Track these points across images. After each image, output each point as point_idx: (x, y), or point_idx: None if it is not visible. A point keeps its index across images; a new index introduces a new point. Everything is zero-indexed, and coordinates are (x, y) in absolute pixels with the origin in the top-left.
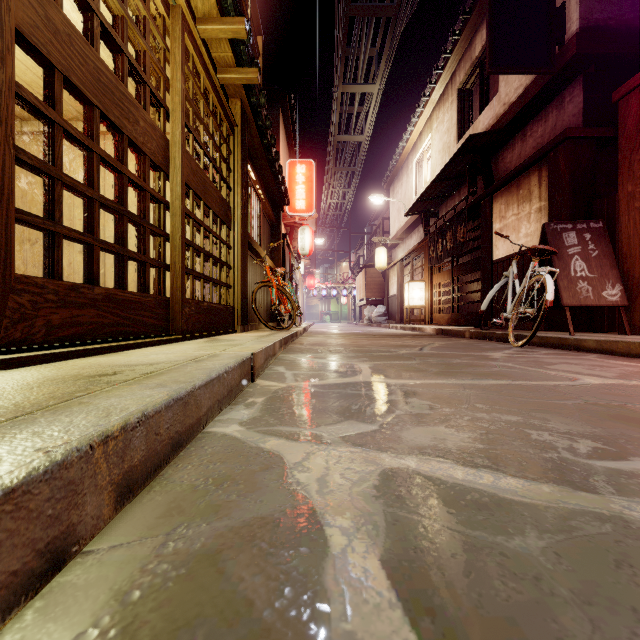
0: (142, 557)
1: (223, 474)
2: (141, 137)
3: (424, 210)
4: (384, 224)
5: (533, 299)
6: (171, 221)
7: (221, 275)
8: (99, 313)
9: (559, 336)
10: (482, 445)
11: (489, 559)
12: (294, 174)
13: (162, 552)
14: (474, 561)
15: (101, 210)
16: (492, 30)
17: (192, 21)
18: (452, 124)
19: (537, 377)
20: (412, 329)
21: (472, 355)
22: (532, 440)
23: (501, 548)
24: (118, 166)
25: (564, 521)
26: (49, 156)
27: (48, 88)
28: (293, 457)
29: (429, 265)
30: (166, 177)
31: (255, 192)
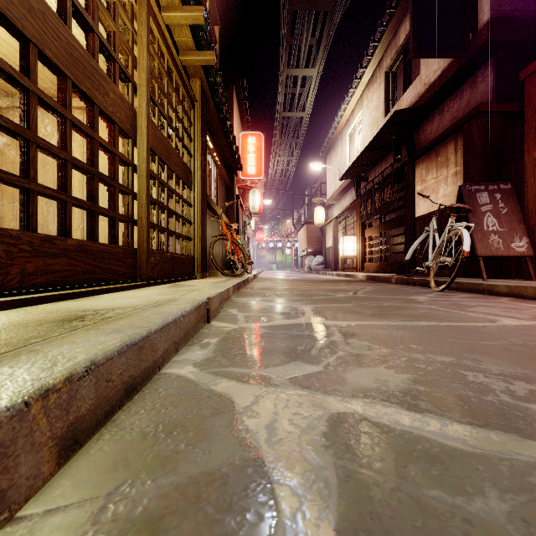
0: (77, 526)
1: (174, 420)
2: (111, 107)
3: (356, 175)
4: (322, 187)
5: (451, 250)
6: (138, 182)
7: (183, 229)
8: (71, 262)
9: (474, 282)
10: (423, 387)
11: (453, 528)
12: (246, 144)
13: (99, 519)
14: (437, 531)
15: (80, 174)
16: (415, 20)
17: (157, 8)
18: (380, 102)
19: (460, 319)
20: (346, 276)
21: (400, 298)
22: (469, 382)
23: (463, 513)
24: (89, 132)
25: (522, 477)
26: (24, 120)
27: (23, 59)
28: (243, 400)
29: (360, 221)
30: (134, 143)
31: (213, 159)
